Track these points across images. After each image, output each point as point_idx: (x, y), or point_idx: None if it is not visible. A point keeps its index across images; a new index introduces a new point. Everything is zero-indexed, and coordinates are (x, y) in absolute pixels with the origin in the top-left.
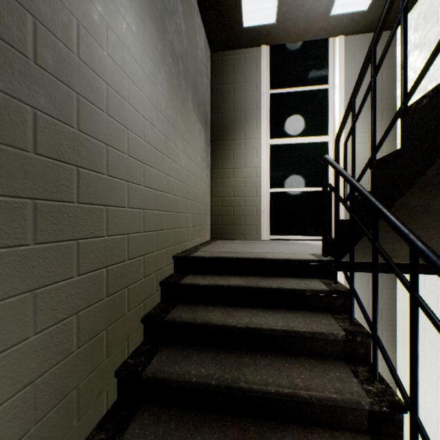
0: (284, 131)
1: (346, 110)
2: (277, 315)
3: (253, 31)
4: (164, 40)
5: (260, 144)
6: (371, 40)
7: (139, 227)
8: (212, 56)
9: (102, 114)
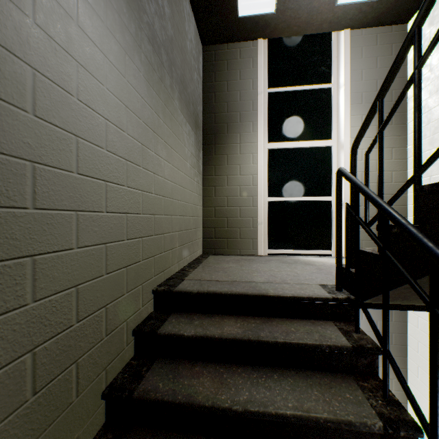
0: (283, 134)
1: (370, 112)
2: (285, 384)
3: (249, 21)
4: (140, 20)
5: (257, 148)
6: (416, 17)
7: (97, 269)
8: (203, 50)
9: (23, 115)
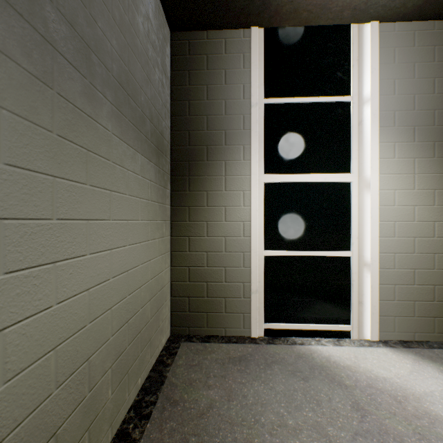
0: (285, 163)
1: None
2: None
3: None
4: None
5: (249, 183)
6: None
7: None
8: (172, 38)
9: None
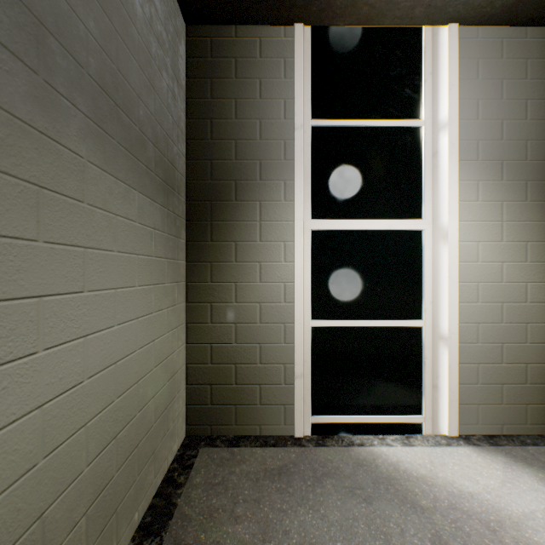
0: (339, 205)
1: None
2: None
3: None
4: None
5: (292, 231)
6: None
7: None
8: (188, 33)
9: None
